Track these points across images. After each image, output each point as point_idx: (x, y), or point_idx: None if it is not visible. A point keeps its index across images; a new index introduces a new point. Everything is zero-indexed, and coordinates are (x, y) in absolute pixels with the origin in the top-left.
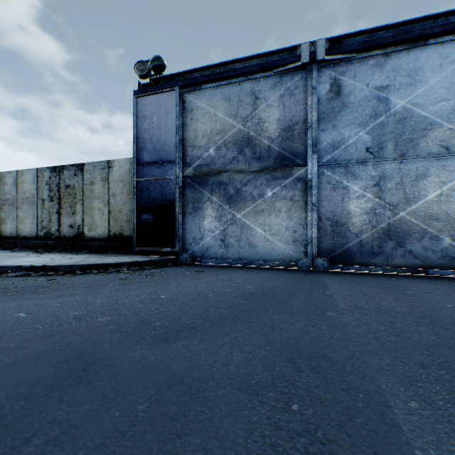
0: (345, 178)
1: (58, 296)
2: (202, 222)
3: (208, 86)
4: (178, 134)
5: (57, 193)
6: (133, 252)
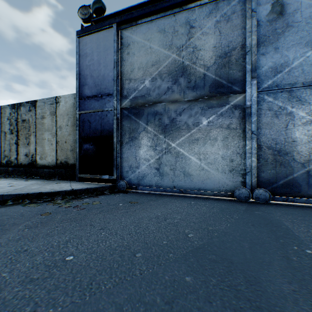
0: (288, 104)
1: None
2: (138, 151)
3: (144, 20)
4: (115, 68)
5: (15, 127)
6: (76, 178)
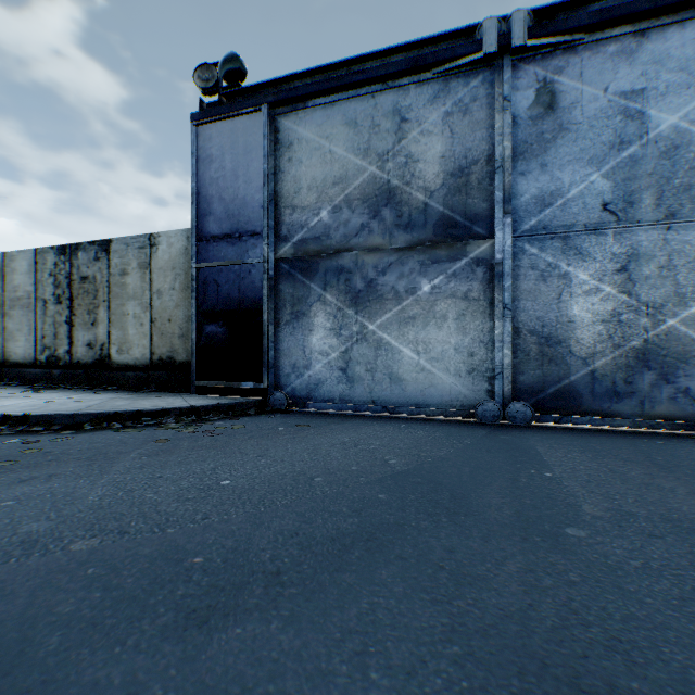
0: (563, 259)
1: (23, 480)
2: (308, 339)
3: (319, 102)
4: (266, 185)
5: (67, 290)
6: (191, 388)
